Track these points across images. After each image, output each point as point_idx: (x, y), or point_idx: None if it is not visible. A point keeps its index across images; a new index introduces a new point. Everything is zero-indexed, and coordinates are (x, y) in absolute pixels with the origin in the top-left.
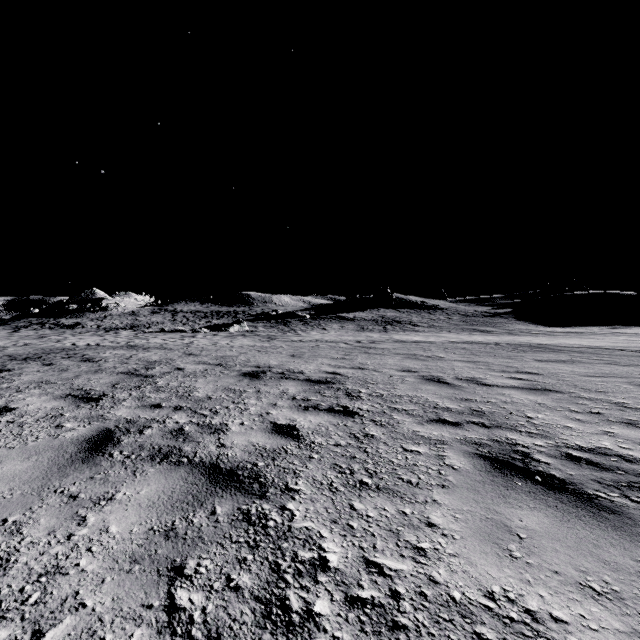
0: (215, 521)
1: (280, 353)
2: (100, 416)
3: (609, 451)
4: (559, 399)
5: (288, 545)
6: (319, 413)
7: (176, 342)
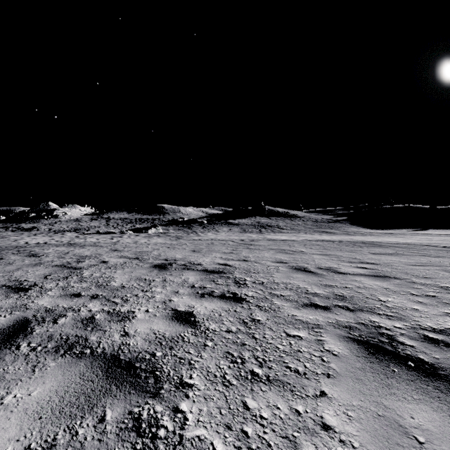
0: (102, 432)
1: (184, 249)
2: (23, 305)
3: None
4: (399, 284)
5: None
6: (213, 299)
7: (106, 241)
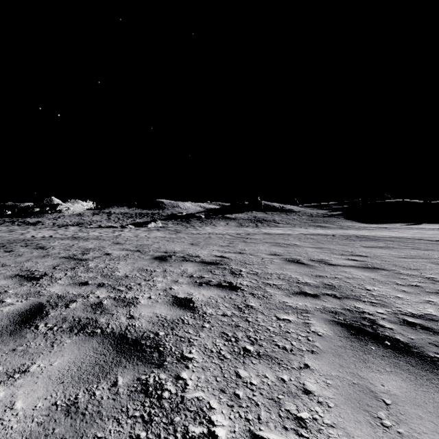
0: (115, 393)
1: (183, 242)
2: (37, 292)
3: (435, 317)
4: (386, 275)
5: (180, 419)
6: (210, 288)
7: (108, 234)
